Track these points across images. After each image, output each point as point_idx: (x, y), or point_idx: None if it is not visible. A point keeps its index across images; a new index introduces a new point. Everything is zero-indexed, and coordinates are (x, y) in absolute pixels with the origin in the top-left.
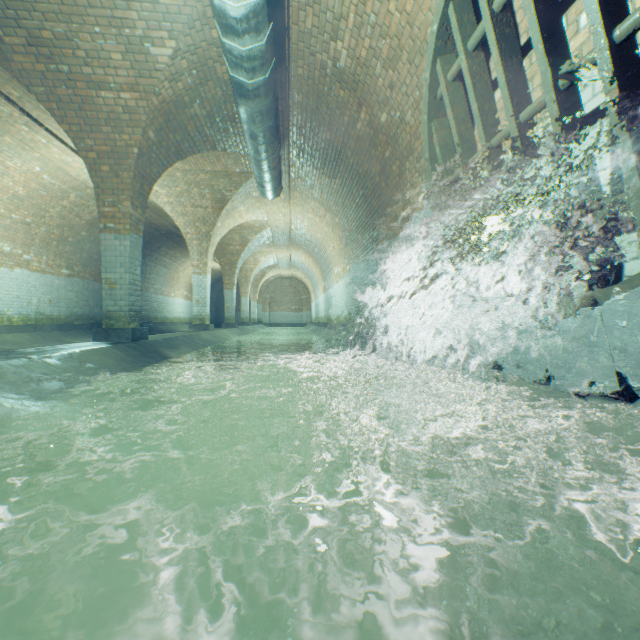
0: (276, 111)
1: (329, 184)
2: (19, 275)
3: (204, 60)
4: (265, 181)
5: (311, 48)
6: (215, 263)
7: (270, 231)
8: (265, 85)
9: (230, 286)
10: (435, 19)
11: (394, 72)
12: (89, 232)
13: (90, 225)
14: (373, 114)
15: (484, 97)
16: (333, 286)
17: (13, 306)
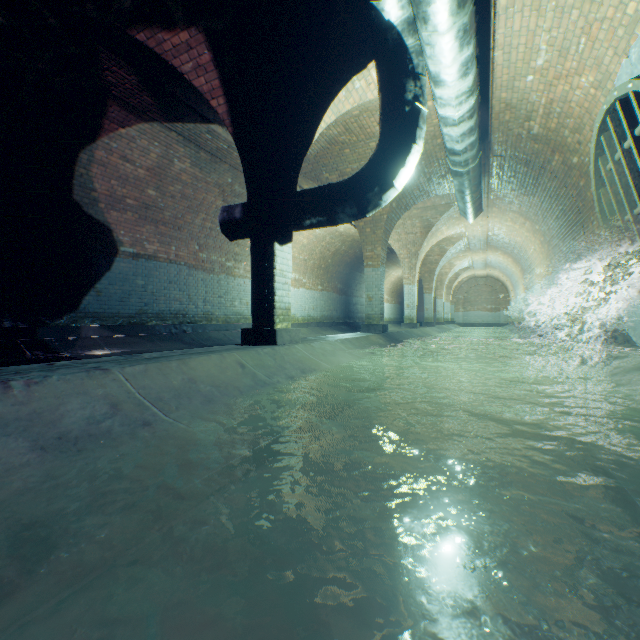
0: (480, 173)
1: (527, 200)
2: (301, 292)
3: (429, 155)
4: (468, 213)
5: (508, 128)
6: None
7: (466, 239)
8: (473, 167)
9: (428, 291)
10: (592, 142)
11: (579, 136)
12: (332, 259)
13: (333, 255)
14: (565, 157)
15: (628, 185)
16: (534, 286)
17: (298, 311)
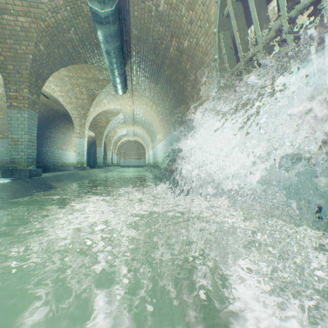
0: (121, 36)
1: (154, 87)
2: None
3: (74, 0)
4: (116, 83)
5: None
6: (92, 133)
7: (122, 115)
8: (112, 15)
9: (100, 145)
10: None
11: (193, 12)
12: None
13: None
14: (180, 42)
15: (261, 6)
16: (157, 145)
17: None
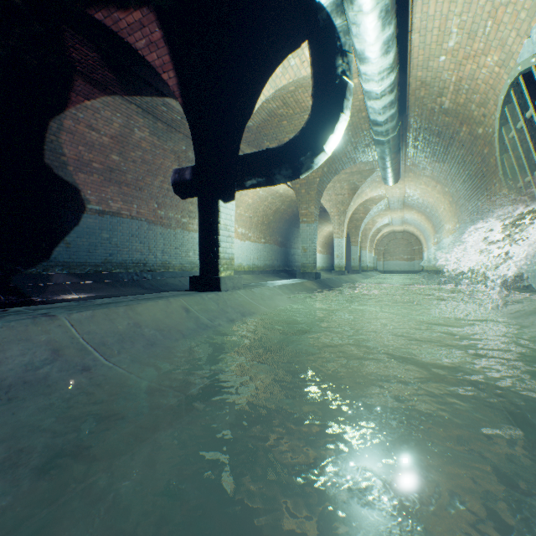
0: (398, 142)
1: (438, 166)
2: (247, 244)
3: (355, 126)
4: (388, 177)
5: (423, 103)
6: None
7: (386, 200)
8: (393, 137)
9: (355, 243)
10: (497, 113)
11: (484, 109)
12: (273, 217)
13: (274, 213)
14: (471, 129)
15: (528, 150)
16: (444, 240)
17: (245, 261)
